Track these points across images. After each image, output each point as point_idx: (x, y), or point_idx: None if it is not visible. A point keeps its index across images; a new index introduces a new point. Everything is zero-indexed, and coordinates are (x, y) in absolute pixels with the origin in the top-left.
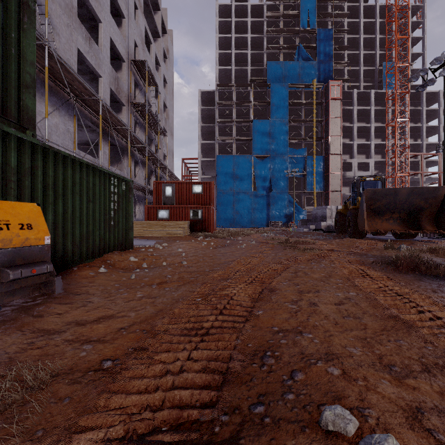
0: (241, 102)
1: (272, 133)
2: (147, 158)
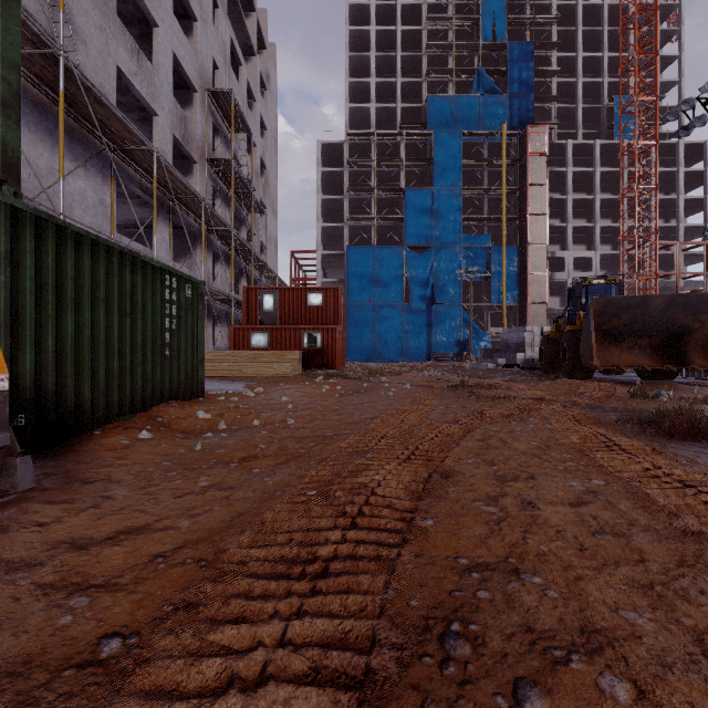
0: (386, 160)
1: (435, 210)
2: (234, 249)
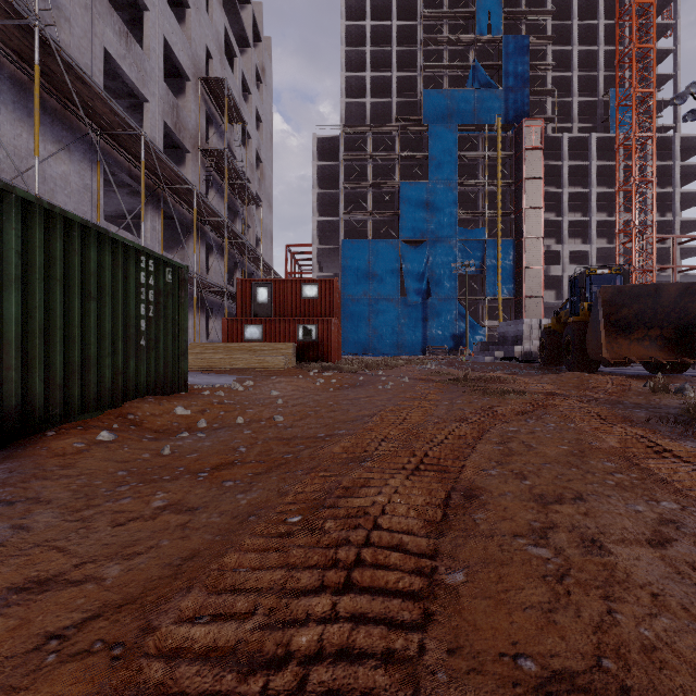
0: (381, 154)
1: (431, 203)
2: (228, 241)
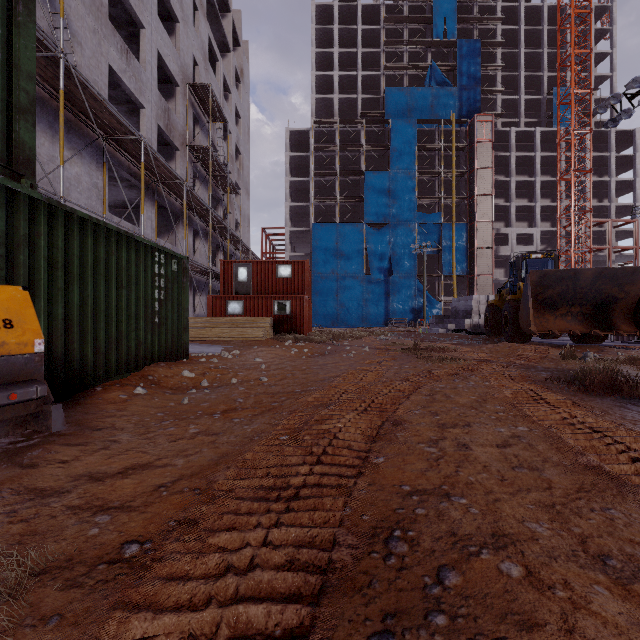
0: (348, 146)
1: (392, 190)
2: (212, 226)
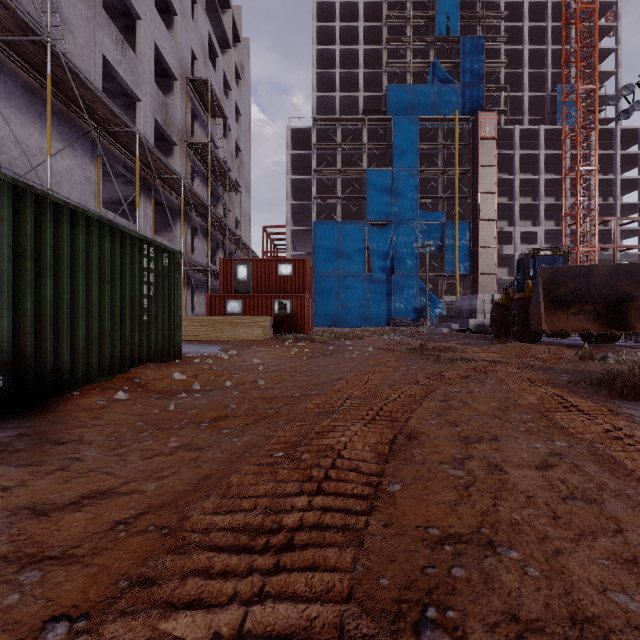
0: (350, 144)
1: (394, 189)
2: (211, 224)
